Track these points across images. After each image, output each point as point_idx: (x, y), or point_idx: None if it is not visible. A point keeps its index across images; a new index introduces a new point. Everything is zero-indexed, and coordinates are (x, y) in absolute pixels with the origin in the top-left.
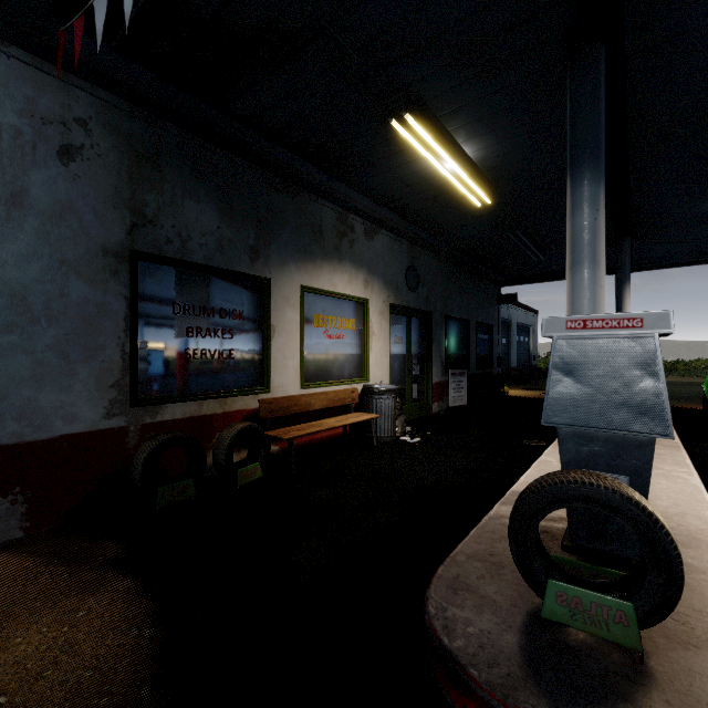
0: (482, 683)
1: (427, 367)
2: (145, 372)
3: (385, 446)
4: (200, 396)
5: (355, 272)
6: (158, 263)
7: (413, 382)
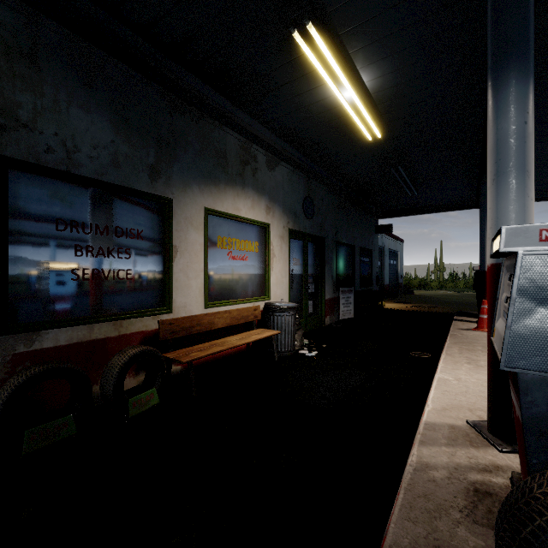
0: None
1: (321, 286)
2: (19, 294)
3: (286, 360)
4: (90, 319)
5: (258, 199)
6: (36, 173)
7: (309, 298)
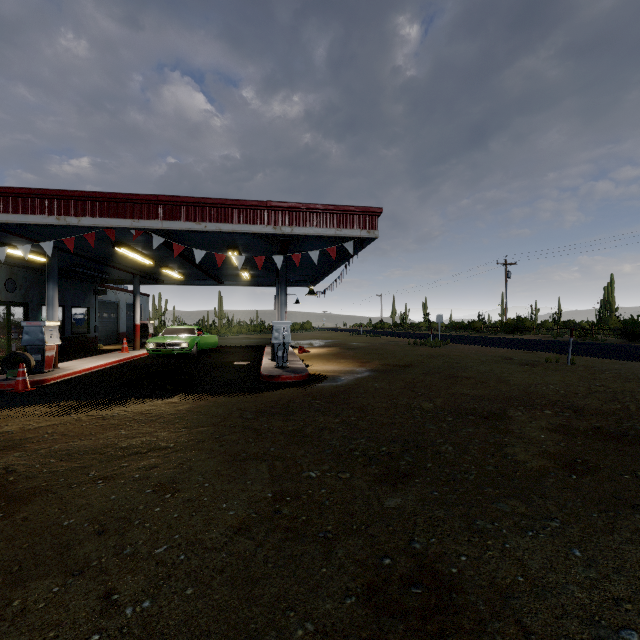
0: None
1: None
2: None
3: None
4: None
5: None
6: None
7: (12, 342)
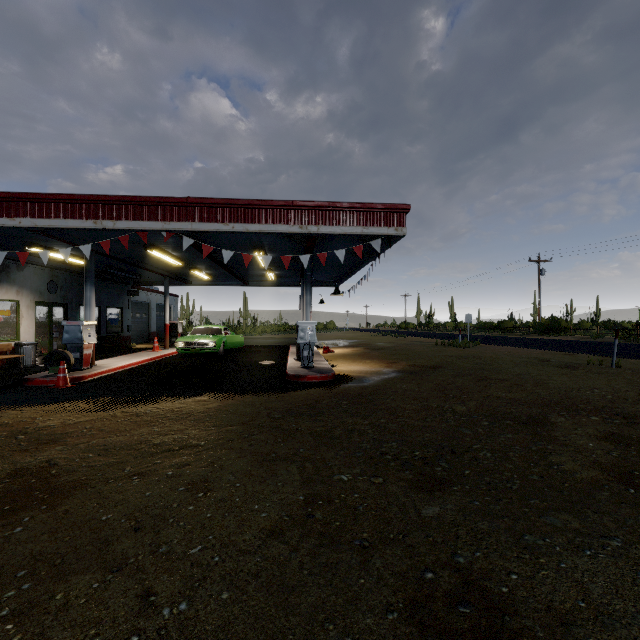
0: (31, 378)
1: None
2: None
3: (28, 368)
4: None
5: (11, 288)
6: None
7: (54, 341)
